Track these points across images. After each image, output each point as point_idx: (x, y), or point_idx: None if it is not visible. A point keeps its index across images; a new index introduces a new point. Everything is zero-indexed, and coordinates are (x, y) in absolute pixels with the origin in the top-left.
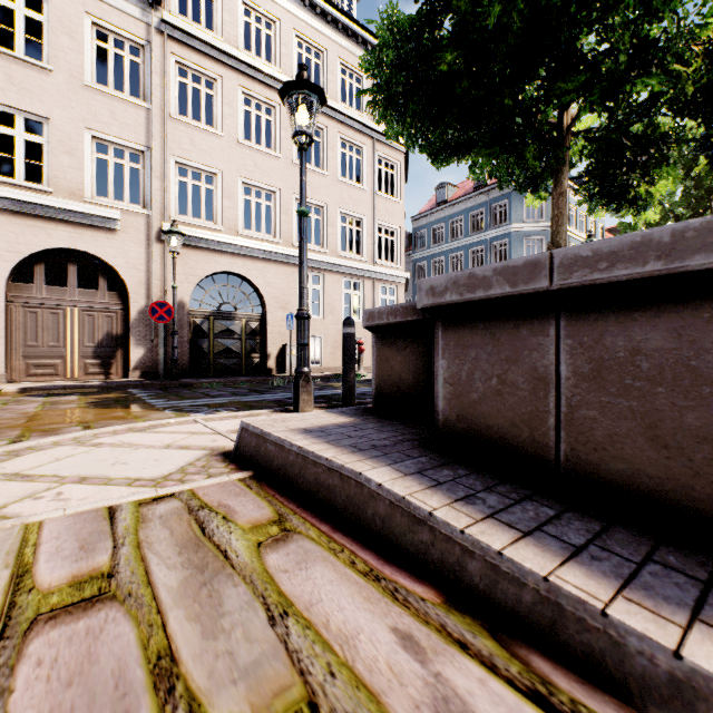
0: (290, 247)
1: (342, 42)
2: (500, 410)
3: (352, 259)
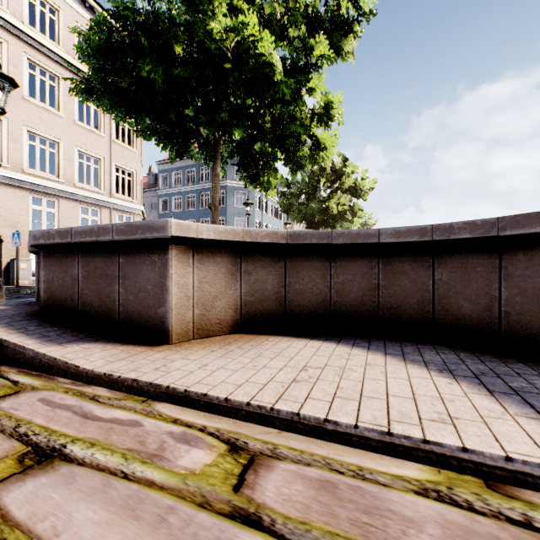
0: (20, 173)
1: (79, 10)
2: (63, 293)
3: (90, 190)
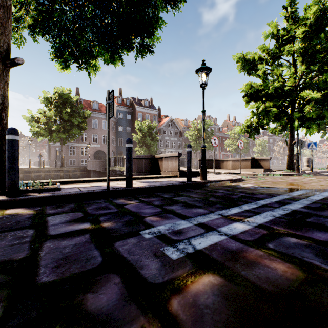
0: None
1: None
2: None
3: None
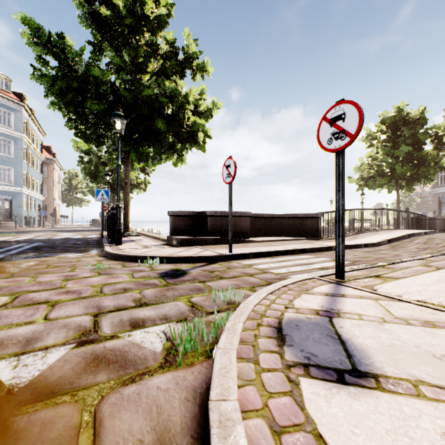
0: None
1: None
2: (218, 229)
3: None
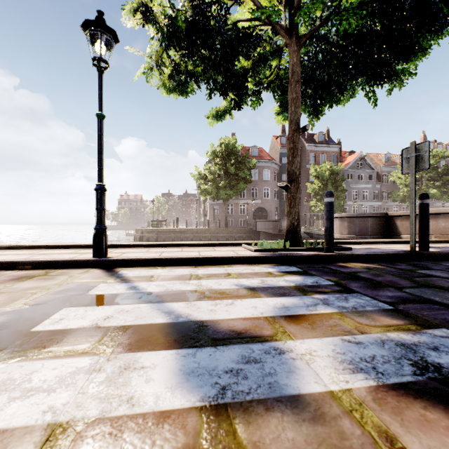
0: None
1: None
2: None
3: None
